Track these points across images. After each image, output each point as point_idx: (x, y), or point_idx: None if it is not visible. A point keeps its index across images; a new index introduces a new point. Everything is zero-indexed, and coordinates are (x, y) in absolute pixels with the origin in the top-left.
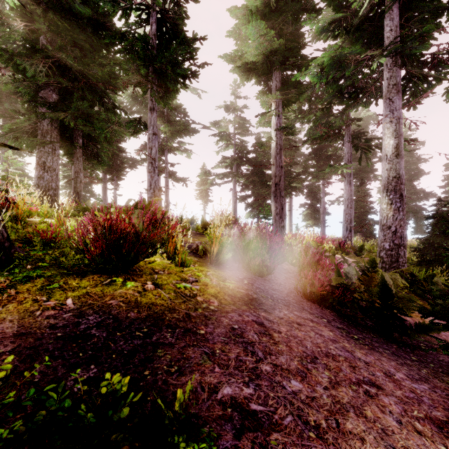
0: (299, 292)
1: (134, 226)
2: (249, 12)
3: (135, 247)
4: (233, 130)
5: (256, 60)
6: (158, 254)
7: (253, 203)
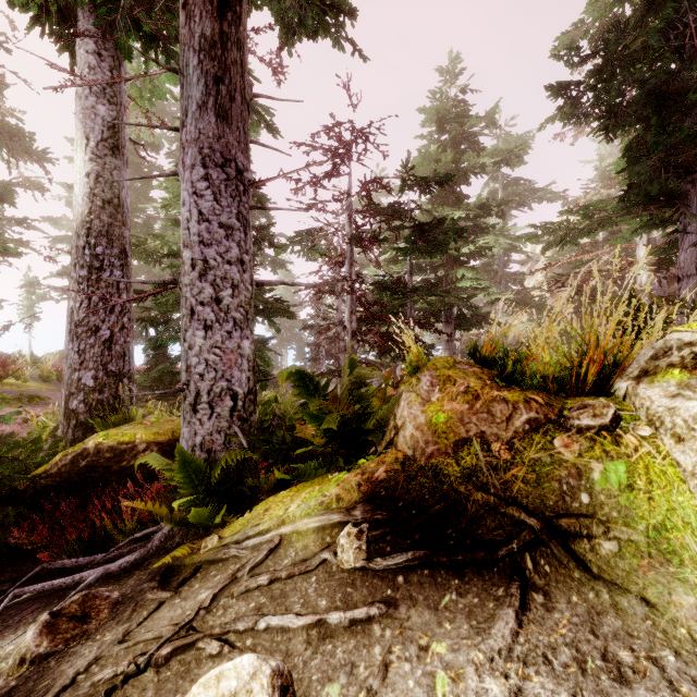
0: None
1: (3, 365)
2: None
3: (1, 373)
4: None
5: None
6: (9, 378)
7: None
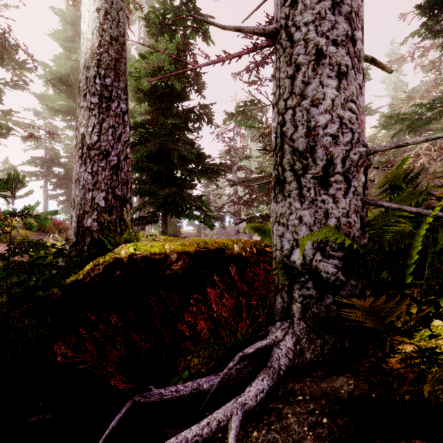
0: (65, 237)
1: None
2: (55, 74)
3: None
4: (45, 135)
5: (61, 109)
6: None
7: (66, 201)
